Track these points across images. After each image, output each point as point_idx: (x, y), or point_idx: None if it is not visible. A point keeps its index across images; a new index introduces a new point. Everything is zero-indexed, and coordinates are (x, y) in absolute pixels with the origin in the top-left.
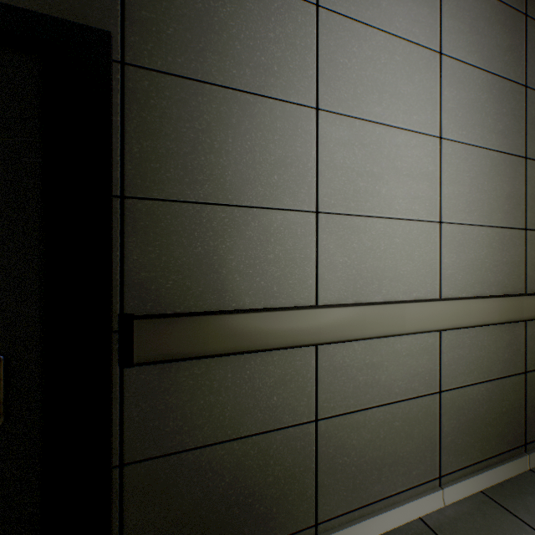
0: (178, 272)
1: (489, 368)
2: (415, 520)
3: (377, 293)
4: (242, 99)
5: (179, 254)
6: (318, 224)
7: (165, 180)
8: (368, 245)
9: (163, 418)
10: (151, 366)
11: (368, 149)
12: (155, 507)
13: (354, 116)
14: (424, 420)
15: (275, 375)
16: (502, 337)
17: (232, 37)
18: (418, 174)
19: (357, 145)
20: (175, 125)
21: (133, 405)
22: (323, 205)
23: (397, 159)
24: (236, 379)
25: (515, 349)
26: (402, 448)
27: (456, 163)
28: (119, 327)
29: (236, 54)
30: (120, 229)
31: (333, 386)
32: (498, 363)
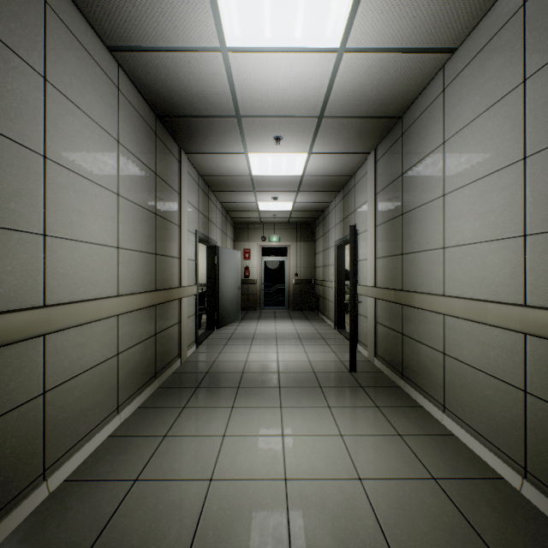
0: None
1: (141, 335)
2: (107, 438)
3: (85, 294)
4: None
5: None
6: (46, 244)
7: None
8: (79, 261)
9: None
10: None
11: (79, 194)
12: None
13: (70, 169)
14: (110, 374)
15: (13, 365)
16: (147, 316)
17: None
18: (107, 215)
19: (72, 190)
20: None
21: None
22: (49, 230)
23: (96, 204)
24: None
25: (152, 322)
26: (99, 396)
27: (126, 212)
28: None
29: None
30: None
31: (56, 364)
32: (145, 331)
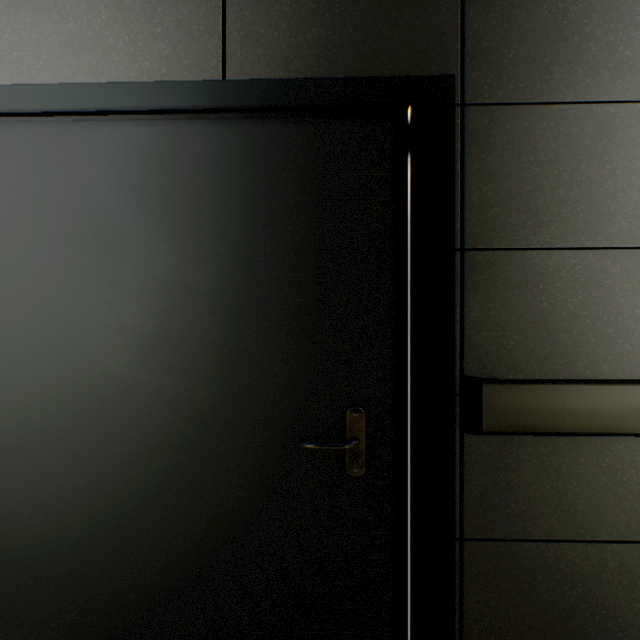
0: (519, 331)
1: None
2: None
3: None
4: (597, 112)
5: (520, 310)
6: None
7: (505, 226)
8: None
9: (503, 497)
10: (490, 436)
11: None
12: (494, 596)
13: None
14: None
15: None
16: None
17: (585, 38)
18: None
19: None
20: (516, 162)
21: (472, 477)
22: None
23: None
24: (590, 467)
25: None
26: None
27: None
28: (462, 390)
29: (589, 58)
30: (459, 284)
31: None
32: None
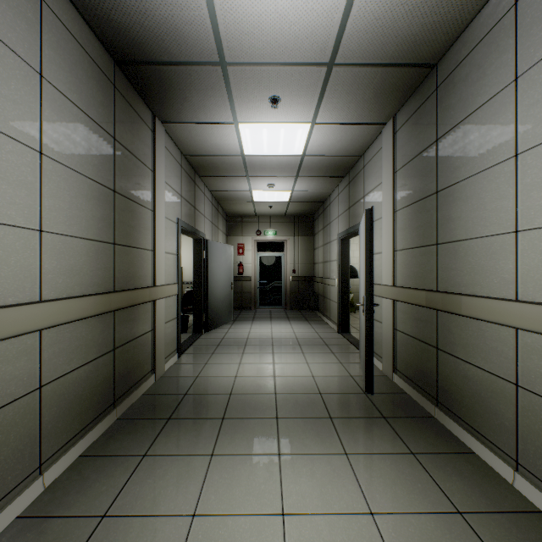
0: None
1: (88, 353)
2: (12, 522)
3: None
4: None
5: None
6: None
7: None
8: None
9: None
10: None
11: None
12: None
13: None
14: (23, 420)
15: None
16: (98, 326)
17: None
18: (16, 180)
19: None
20: None
21: None
22: None
23: None
24: None
25: (108, 333)
26: None
27: (58, 180)
28: None
29: None
30: None
31: None
32: (95, 347)
